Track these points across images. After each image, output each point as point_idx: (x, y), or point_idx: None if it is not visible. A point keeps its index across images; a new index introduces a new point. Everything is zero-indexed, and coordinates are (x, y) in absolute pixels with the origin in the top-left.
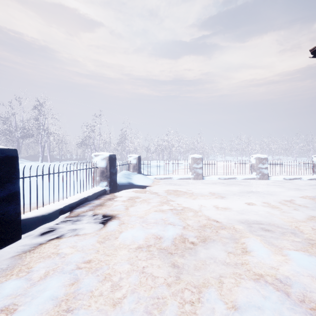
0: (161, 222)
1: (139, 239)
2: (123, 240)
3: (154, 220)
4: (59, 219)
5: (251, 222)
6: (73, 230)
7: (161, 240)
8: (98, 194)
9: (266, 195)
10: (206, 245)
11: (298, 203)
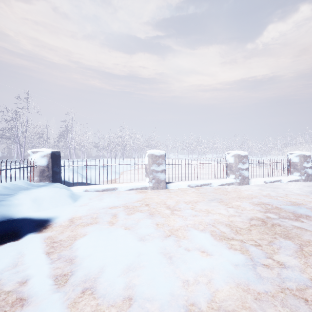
0: None
1: None
2: None
3: None
4: None
5: None
6: None
7: None
8: None
9: (306, 232)
10: None
11: None
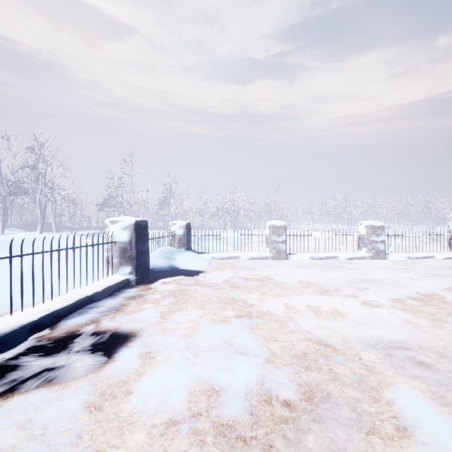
0: (222, 350)
1: (176, 396)
2: (142, 400)
3: (208, 345)
4: (26, 345)
5: (387, 345)
6: (44, 373)
7: (221, 397)
8: (115, 289)
9: (392, 286)
10: (316, 408)
11: (450, 302)
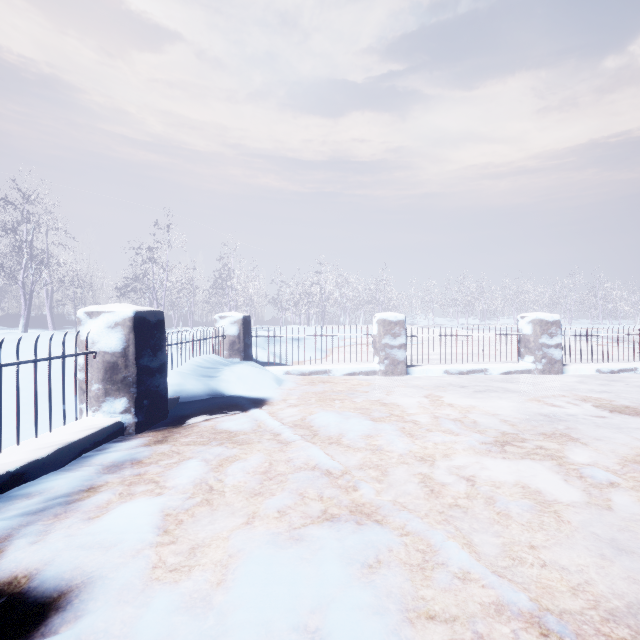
0: None
1: None
2: None
3: None
4: None
5: None
6: None
7: None
8: (87, 446)
9: (605, 429)
10: None
11: None
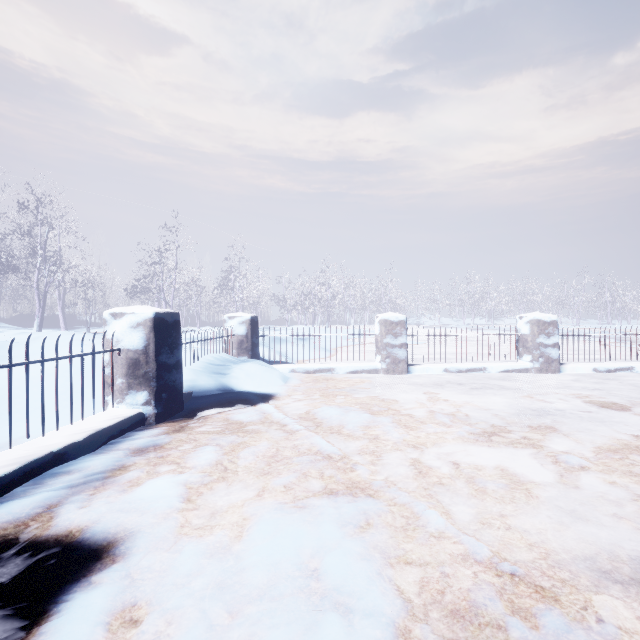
0: (294, 595)
1: None
2: None
3: (265, 579)
4: None
5: (637, 570)
6: None
7: None
8: (115, 433)
9: (589, 423)
10: None
11: None
